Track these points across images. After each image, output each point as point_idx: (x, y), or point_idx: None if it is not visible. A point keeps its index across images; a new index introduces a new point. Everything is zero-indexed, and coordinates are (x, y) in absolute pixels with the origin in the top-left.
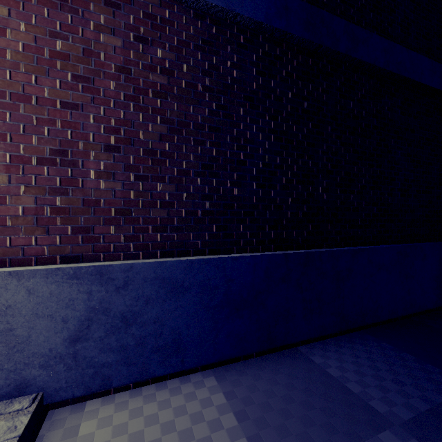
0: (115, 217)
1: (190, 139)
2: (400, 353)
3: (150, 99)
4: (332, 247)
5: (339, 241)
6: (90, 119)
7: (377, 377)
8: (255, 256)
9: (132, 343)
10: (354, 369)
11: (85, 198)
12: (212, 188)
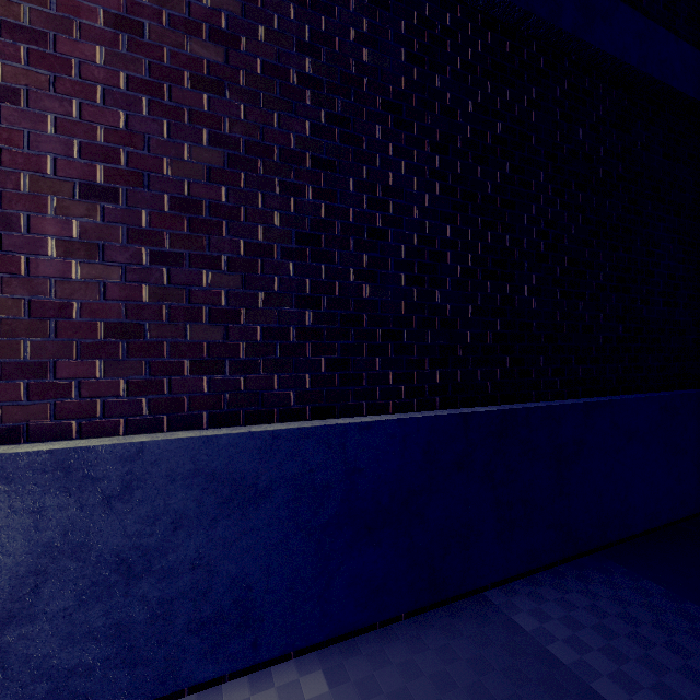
0: (106, 341)
1: (274, 181)
2: (681, 602)
3: (187, 91)
4: (547, 399)
5: (559, 387)
6: (46, 124)
7: (650, 663)
8: (406, 420)
9: (142, 617)
10: (601, 643)
11: (34, 299)
12: (318, 283)
